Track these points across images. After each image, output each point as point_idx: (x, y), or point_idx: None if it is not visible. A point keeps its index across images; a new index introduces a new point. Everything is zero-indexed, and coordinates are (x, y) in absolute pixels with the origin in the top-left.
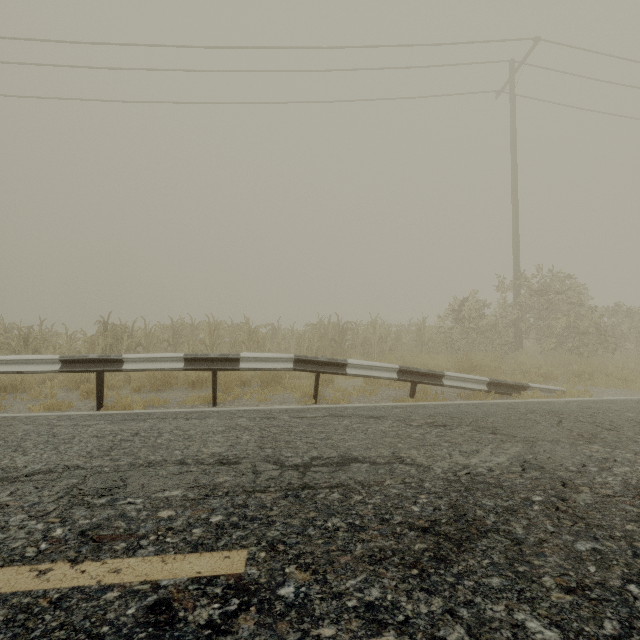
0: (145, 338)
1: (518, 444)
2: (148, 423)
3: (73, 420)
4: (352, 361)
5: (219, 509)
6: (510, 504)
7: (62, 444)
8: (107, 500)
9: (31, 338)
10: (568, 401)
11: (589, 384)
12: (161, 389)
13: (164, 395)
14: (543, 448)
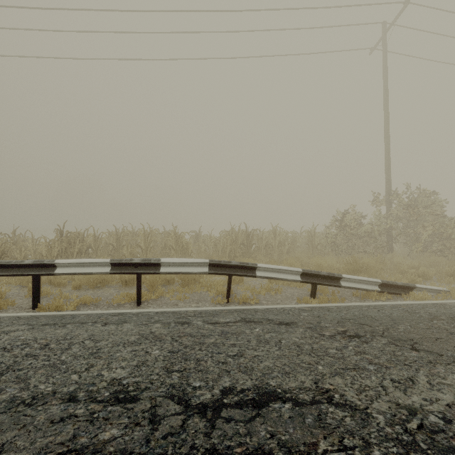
0: (94, 242)
1: (452, 368)
2: (65, 329)
3: None
4: (260, 265)
5: None
6: None
7: None
8: None
9: (0, 243)
10: None
11: None
12: (99, 286)
13: (99, 292)
14: None
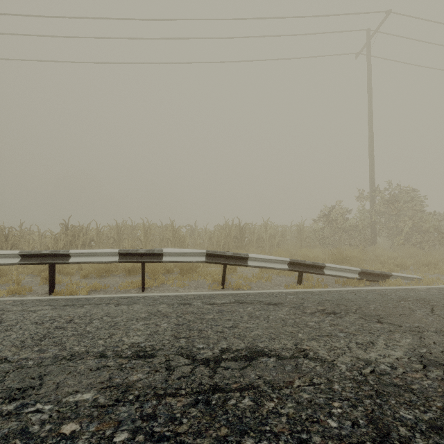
0: (96, 236)
1: (407, 335)
2: (84, 309)
3: (24, 305)
4: (252, 255)
5: (126, 421)
6: (431, 417)
7: (3, 331)
8: (16, 406)
9: (10, 236)
10: (428, 288)
11: (436, 272)
12: (104, 275)
13: (106, 281)
14: (432, 340)
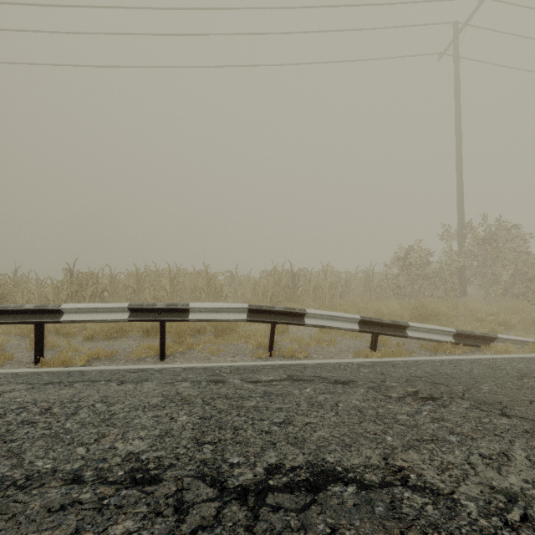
0: (110, 284)
1: None
2: (72, 389)
3: None
4: (310, 311)
5: None
6: None
7: None
8: None
9: None
10: None
11: None
12: (115, 337)
13: (115, 344)
14: None
